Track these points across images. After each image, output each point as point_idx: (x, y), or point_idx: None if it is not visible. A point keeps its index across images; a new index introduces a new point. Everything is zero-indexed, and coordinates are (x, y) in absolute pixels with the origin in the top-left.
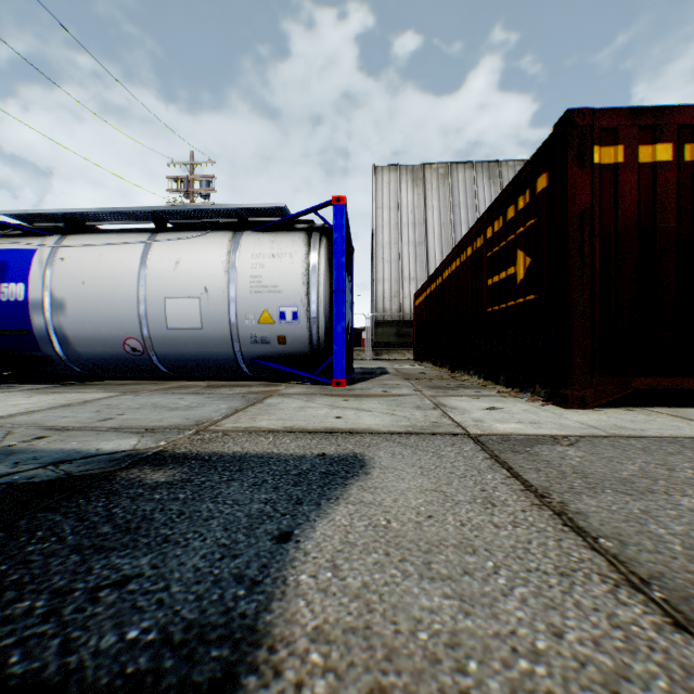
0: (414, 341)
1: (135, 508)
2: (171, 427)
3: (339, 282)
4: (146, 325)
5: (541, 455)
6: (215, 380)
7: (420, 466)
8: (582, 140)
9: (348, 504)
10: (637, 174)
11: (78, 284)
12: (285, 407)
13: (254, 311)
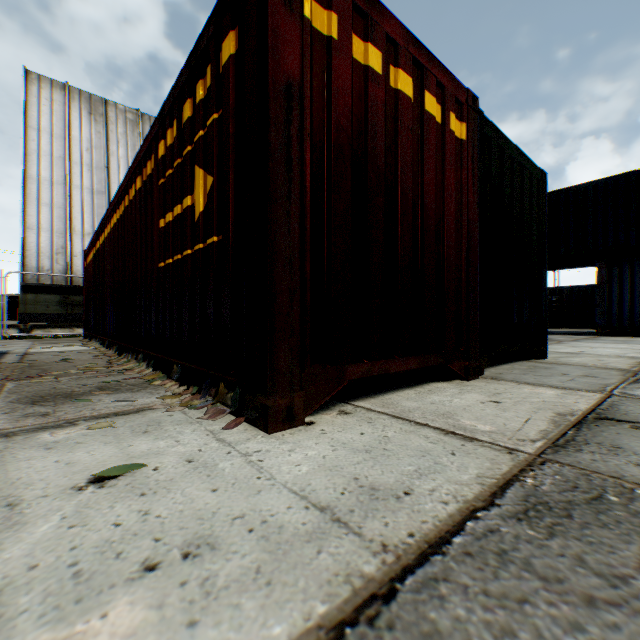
0: (85, 312)
1: None
2: None
3: None
4: None
5: None
6: None
7: None
8: None
9: None
10: (352, 71)
11: None
12: None
13: None
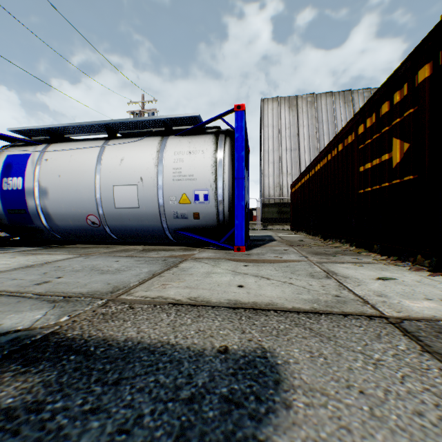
0: (291, 216)
1: None
2: (88, 295)
3: (240, 171)
4: (101, 205)
5: None
6: (150, 244)
7: (359, 389)
8: None
9: None
10: None
11: (56, 177)
12: (195, 272)
13: (175, 194)
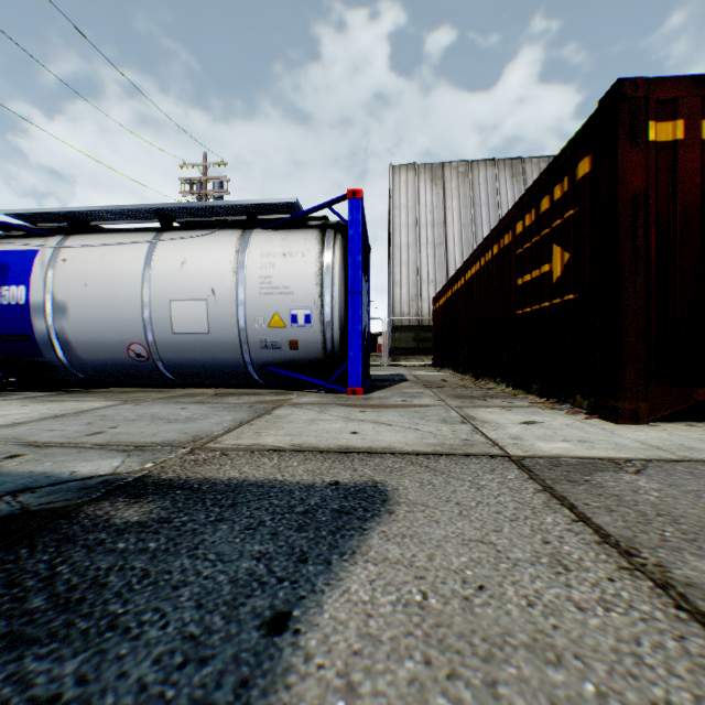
0: (433, 346)
1: (87, 564)
2: (164, 444)
3: (355, 282)
4: (151, 330)
5: (606, 488)
6: (224, 387)
7: (456, 502)
8: (635, 115)
9: (368, 563)
10: (699, 152)
11: (80, 286)
12: (295, 419)
13: (264, 314)
